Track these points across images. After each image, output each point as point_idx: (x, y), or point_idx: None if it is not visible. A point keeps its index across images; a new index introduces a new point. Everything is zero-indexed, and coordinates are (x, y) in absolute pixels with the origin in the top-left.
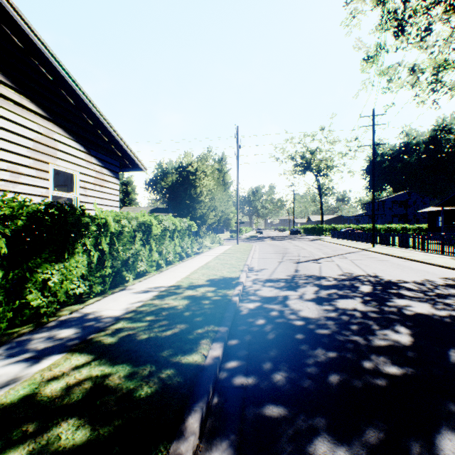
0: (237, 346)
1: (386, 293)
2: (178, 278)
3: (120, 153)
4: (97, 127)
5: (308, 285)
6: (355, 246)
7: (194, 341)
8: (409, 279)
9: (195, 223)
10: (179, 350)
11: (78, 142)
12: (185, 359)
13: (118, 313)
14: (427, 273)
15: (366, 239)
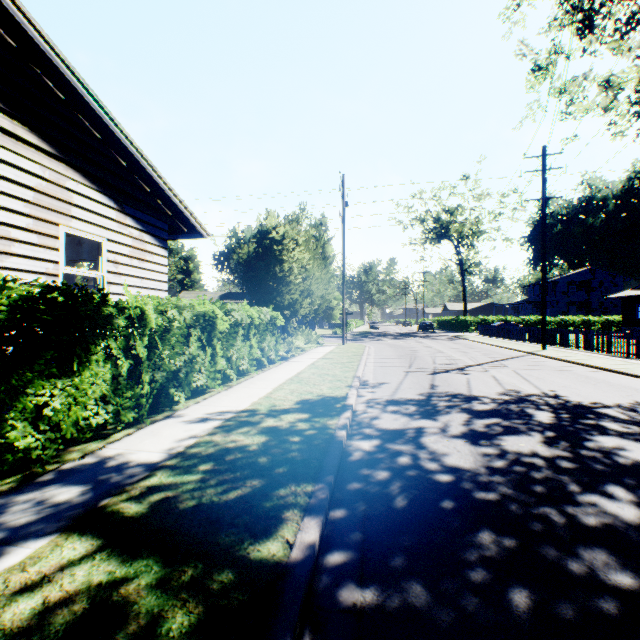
0: (345, 522)
1: (579, 426)
2: (255, 397)
3: (170, 211)
4: (134, 172)
5: (453, 410)
6: (516, 348)
7: (272, 514)
8: (611, 401)
9: (282, 314)
10: (246, 531)
11: (105, 194)
12: (255, 551)
13: (155, 458)
14: (636, 391)
15: (532, 337)
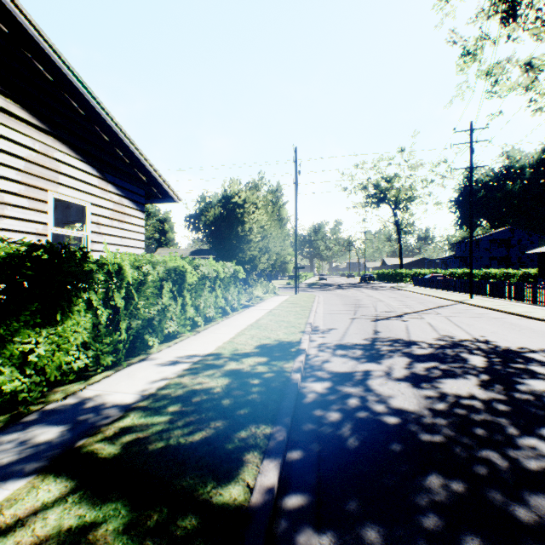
0: (301, 464)
1: (510, 370)
2: (219, 342)
3: (146, 179)
4: (114, 145)
5: (395, 354)
6: (446, 297)
7: (234, 456)
8: (536, 346)
9: (243, 268)
10: (209, 473)
11: (89, 164)
12: (217, 494)
13: (129, 399)
14: None
15: (460, 288)
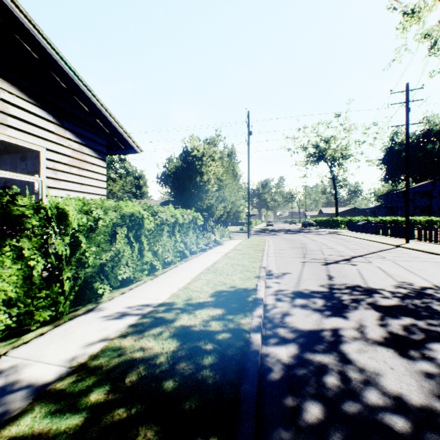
0: None
1: None
2: (174, 288)
3: (108, 129)
4: (73, 93)
5: (359, 306)
6: (383, 241)
7: None
8: None
9: (202, 215)
10: None
11: (44, 109)
12: None
13: (48, 376)
14: None
15: (393, 233)
